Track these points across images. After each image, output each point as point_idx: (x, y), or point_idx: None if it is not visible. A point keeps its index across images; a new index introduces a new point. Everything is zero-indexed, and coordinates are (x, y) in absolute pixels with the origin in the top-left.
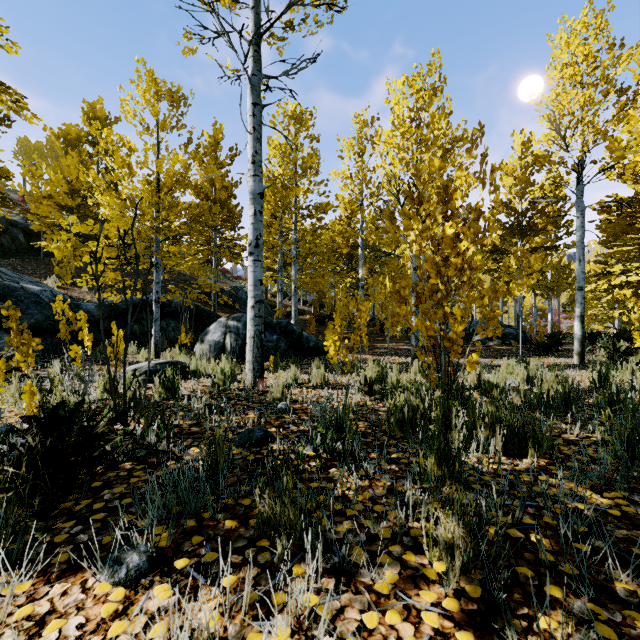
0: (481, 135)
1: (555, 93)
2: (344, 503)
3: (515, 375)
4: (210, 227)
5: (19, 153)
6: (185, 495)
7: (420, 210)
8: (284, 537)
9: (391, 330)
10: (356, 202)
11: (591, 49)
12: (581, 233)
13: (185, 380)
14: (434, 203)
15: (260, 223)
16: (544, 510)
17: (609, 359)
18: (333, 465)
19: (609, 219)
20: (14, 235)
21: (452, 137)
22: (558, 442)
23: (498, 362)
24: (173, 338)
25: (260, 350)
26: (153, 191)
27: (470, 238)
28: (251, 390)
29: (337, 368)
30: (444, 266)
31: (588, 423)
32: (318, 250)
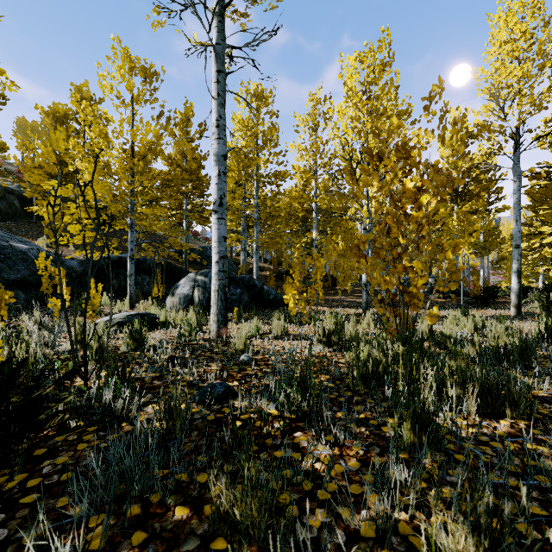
0: (440, 91)
1: (495, 67)
2: (314, 482)
3: (463, 326)
4: (182, 194)
5: (18, 131)
6: (132, 471)
7: (379, 166)
8: (244, 545)
9: (343, 284)
10: (310, 171)
11: (528, 27)
12: (518, 196)
13: (155, 330)
14: (390, 162)
15: (224, 183)
16: (550, 494)
17: (546, 311)
18: (298, 427)
19: (539, 184)
20: (10, 201)
21: (397, 111)
22: (537, 402)
23: (445, 314)
24: (148, 291)
25: (224, 303)
26: (128, 158)
27: (432, 191)
28: (215, 341)
29: (295, 319)
30: (404, 220)
31: (551, 377)
32: (277, 213)
